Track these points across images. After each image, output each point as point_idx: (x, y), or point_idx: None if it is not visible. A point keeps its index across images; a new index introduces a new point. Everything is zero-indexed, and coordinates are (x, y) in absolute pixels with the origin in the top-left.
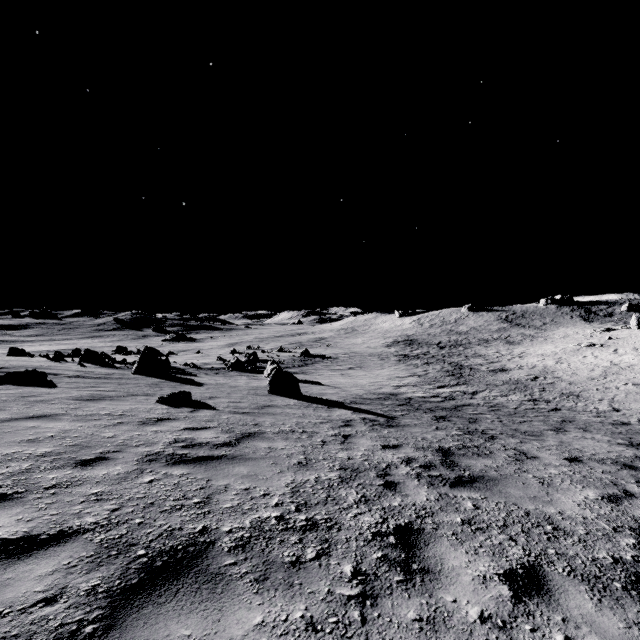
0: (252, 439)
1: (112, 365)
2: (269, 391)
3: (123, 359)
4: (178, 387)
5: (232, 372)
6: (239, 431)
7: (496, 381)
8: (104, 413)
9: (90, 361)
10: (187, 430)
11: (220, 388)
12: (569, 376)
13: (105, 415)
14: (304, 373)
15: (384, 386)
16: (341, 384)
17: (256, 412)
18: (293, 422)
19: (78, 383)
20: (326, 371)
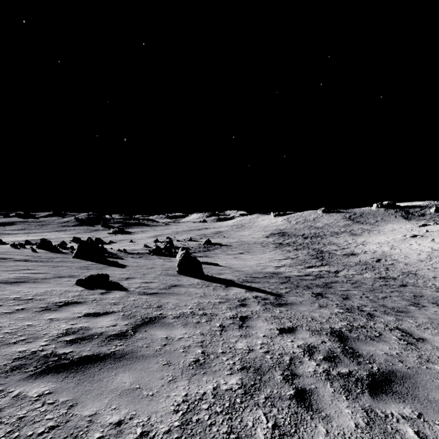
0: (151, 326)
1: (61, 251)
2: (178, 272)
3: (71, 246)
4: (104, 269)
5: (153, 256)
6: (140, 316)
7: (350, 262)
8: (13, 297)
9: (44, 248)
10: (87, 316)
11: (139, 269)
12: (403, 259)
13: (12, 300)
14: (207, 256)
15: (267, 266)
16: (235, 265)
17: (163, 292)
18: (194, 303)
19: (17, 266)
20: (223, 255)
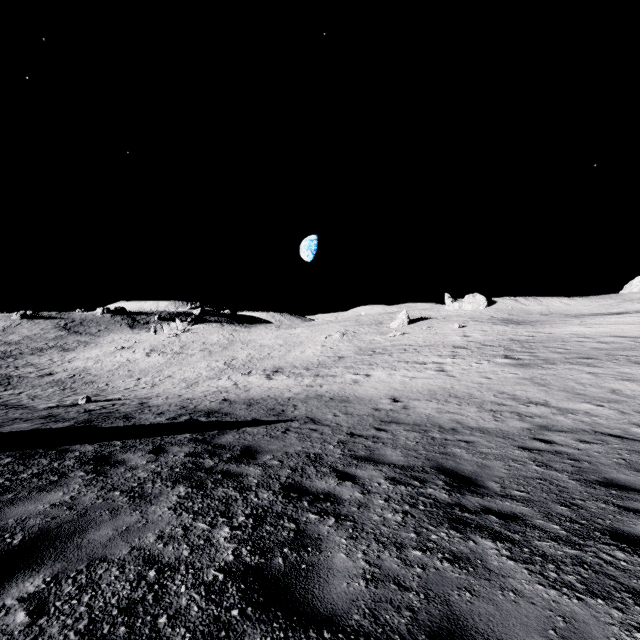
0: None
1: None
2: None
3: None
4: None
5: None
6: None
7: (42, 383)
8: None
9: None
10: None
11: None
12: (97, 371)
13: None
14: None
15: None
16: None
17: None
18: None
19: None
20: None
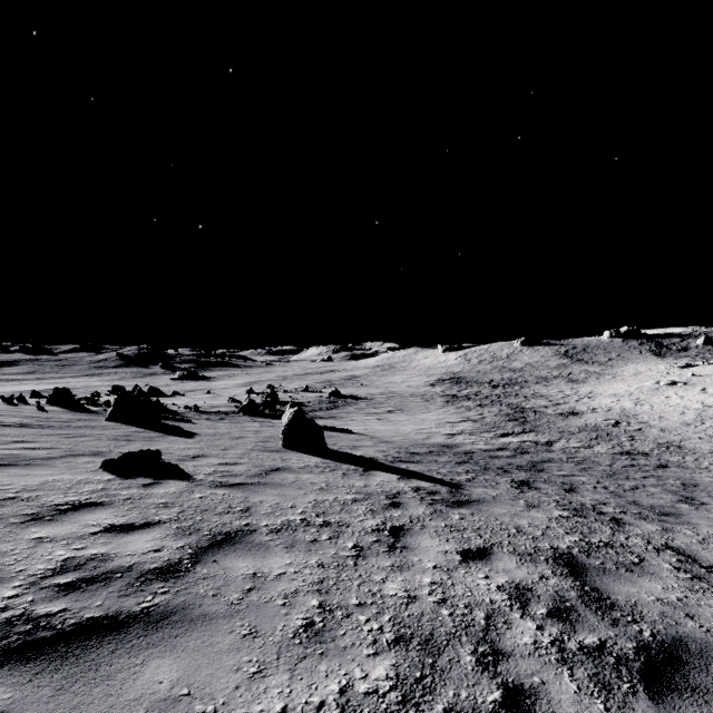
0: (226, 550)
1: (88, 408)
2: (283, 444)
3: (105, 401)
4: (156, 440)
5: (243, 417)
6: (209, 529)
7: (570, 427)
8: None
9: (60, 403)
10: (108, 533)
11: (217, 440)
12: (657, 421)
13: None
14: (333, 418)
15: (433, 434)
16: (379, 432)
17: (254, 483)
18: (309, 502)
19: (4, 436)
20: (360, 415)
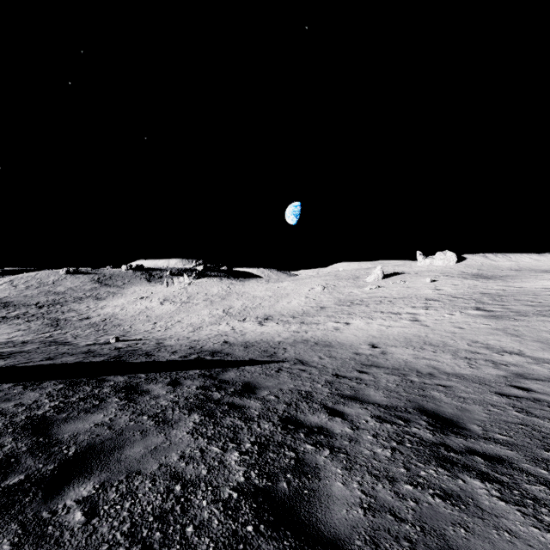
0: None
1: None
2: None
3: None
4: None
5: None
6: None
7: (81, 325)
8: None
9: None
10: None
11: None
12: (123, 316)
13: None
14: None
15: None
16: None
17: None
18: None
19: None
20: None
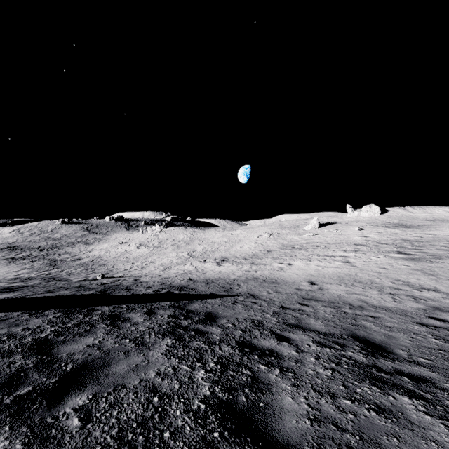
0: None
1: None
2: None
3: None
4: None
5: None
6: None
7: (74, 264)
8: None
9: None
10: None
11: None
12: (107, 258)
13: None
14: None
15: (7, 276)
16: None
17: None
18: None
19: None
20: None
